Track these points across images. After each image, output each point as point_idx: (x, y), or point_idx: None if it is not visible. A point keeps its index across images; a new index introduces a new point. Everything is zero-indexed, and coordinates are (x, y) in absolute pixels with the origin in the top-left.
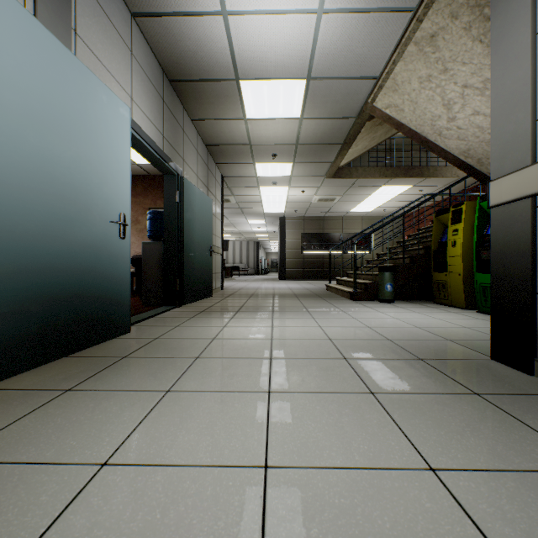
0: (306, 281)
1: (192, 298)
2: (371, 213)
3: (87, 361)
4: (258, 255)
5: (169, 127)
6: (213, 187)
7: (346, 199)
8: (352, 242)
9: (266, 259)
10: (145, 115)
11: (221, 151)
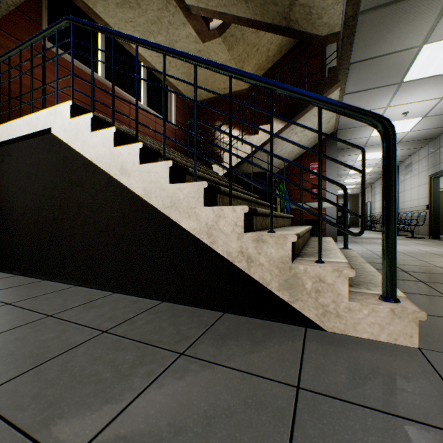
0: None
1: None
2: None
3: None
4: None
5: None
6: None
7: None
8: None
9: None
10: None
11: None
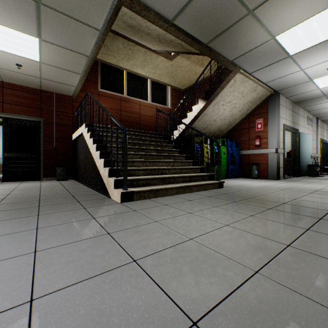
0: None
1: None
2: None
3: None
4: None
5: None
6: None
7: None
8: None
9: None
10: None
11: None
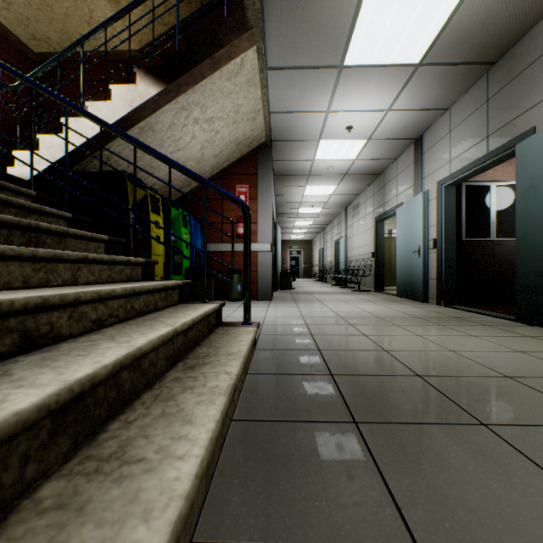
0: None
1: (539, 319)
2: None
3: (402, 301)
4: None
5: (500, 110)
6: None
7: None
8: None
9: None
10: (462, 154)
11: None
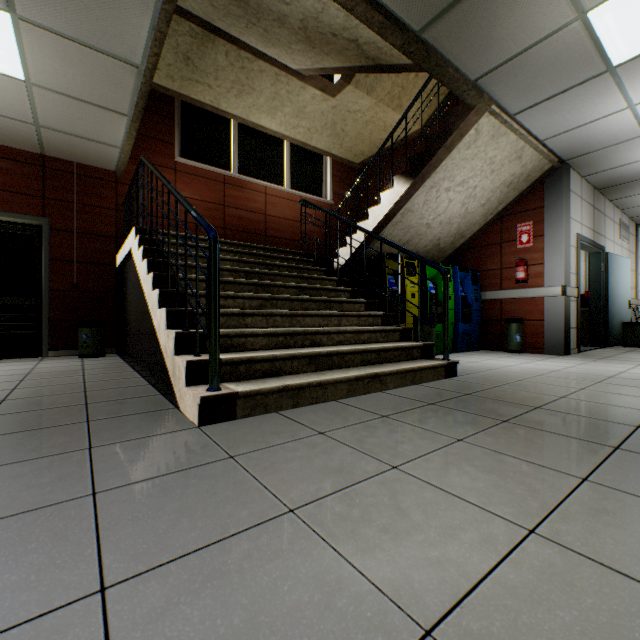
0: None
1: None
2: None
3: None
4: None
5: None
6: None
7: None
8: None
9: None
10: None
11: None
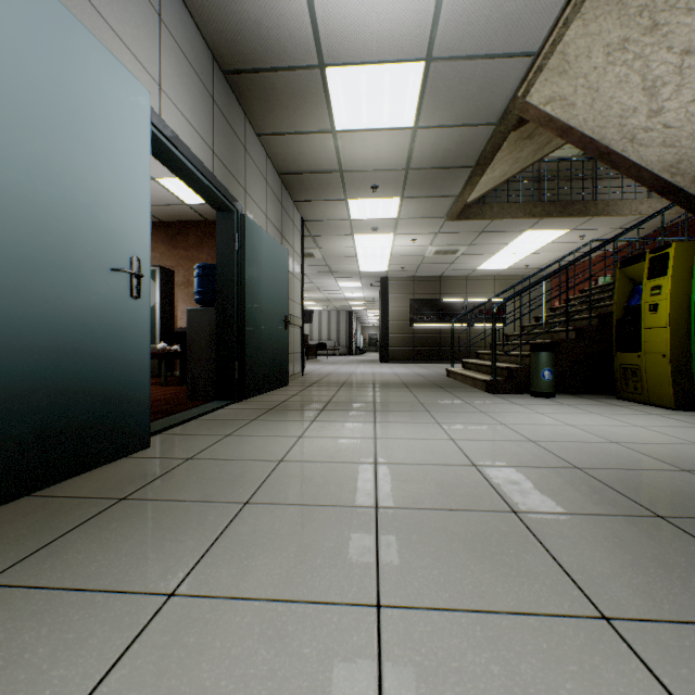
0: (417, 363)
1: (257, 389)
2: (506, 271)
3: (57, 506)
4: (352, 329)
5: (222, 140)
6: (290, 233)
7: (474, 251)
8: (480, 311)
9: (363, 334)
10: (182, 116)
11: (300, 183)
